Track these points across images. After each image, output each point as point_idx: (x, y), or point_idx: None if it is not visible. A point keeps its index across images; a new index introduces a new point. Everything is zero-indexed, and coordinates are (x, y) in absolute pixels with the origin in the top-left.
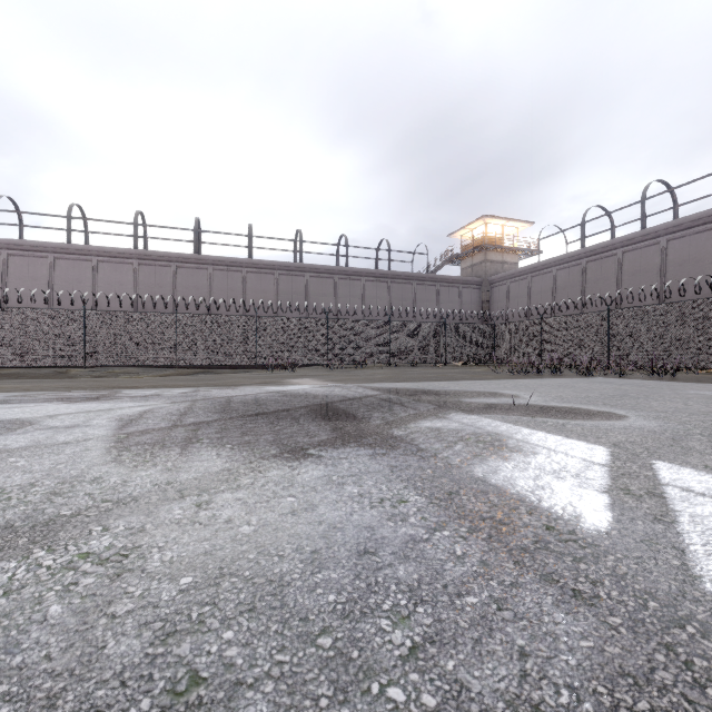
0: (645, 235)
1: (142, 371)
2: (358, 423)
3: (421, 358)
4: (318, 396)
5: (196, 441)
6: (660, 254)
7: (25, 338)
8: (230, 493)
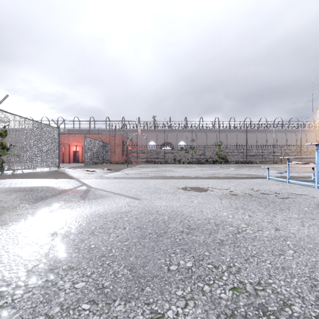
0: None
1: None
2: None
3: None
4: None
5: None
6: None
7: None
8: None
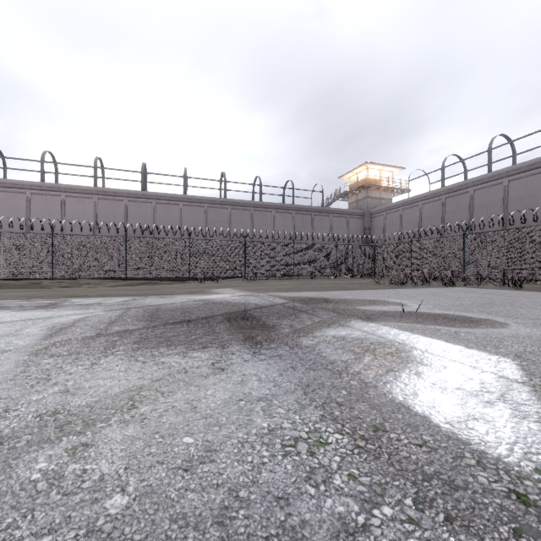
0: (491, 177)
1: (100, 282)
2: (269, 331)
3: (318, 272)
4: (235, 304)
5: (111, 352)
6: (503, 191)
7: (4, 256)
8: (119, 429)
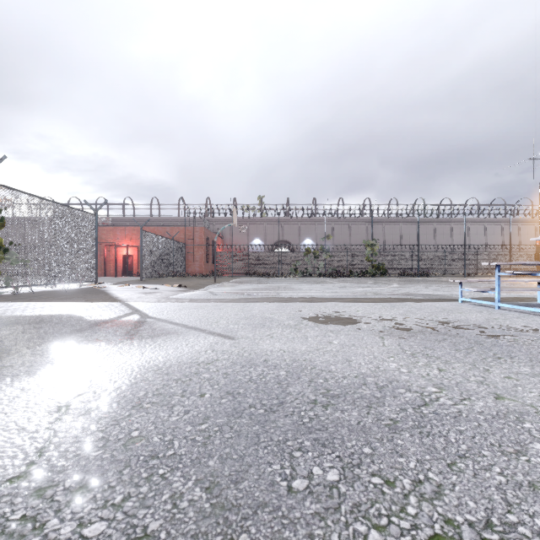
0: None
1: None
2: None
3: None
4: None
5: None
6: None
7: None
8: None
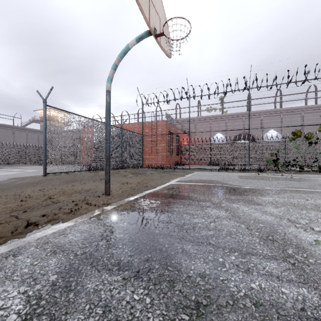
0: None
1: None
2: None
3: (14, 161)
4: None
5: None
6: None
7: None
8: None
